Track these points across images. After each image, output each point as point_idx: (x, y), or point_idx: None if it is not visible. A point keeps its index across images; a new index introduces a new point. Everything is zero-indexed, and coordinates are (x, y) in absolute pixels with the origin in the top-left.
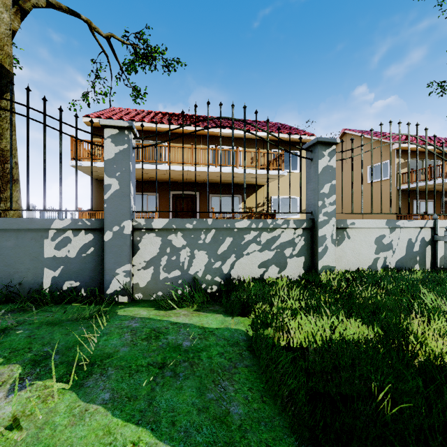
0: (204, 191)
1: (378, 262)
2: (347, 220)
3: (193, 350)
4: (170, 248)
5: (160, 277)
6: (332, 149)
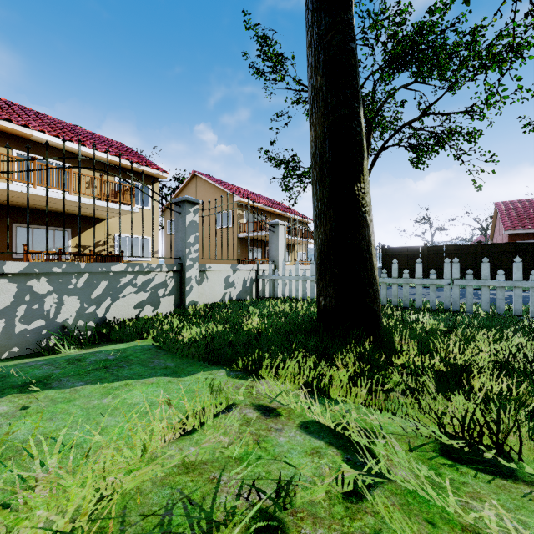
0: (3, 218)
1: (226, 296)
2: (206, 264)
3: (120, 358)
4: (31, 295)
5: (16, 330)
6: (196, 207)
